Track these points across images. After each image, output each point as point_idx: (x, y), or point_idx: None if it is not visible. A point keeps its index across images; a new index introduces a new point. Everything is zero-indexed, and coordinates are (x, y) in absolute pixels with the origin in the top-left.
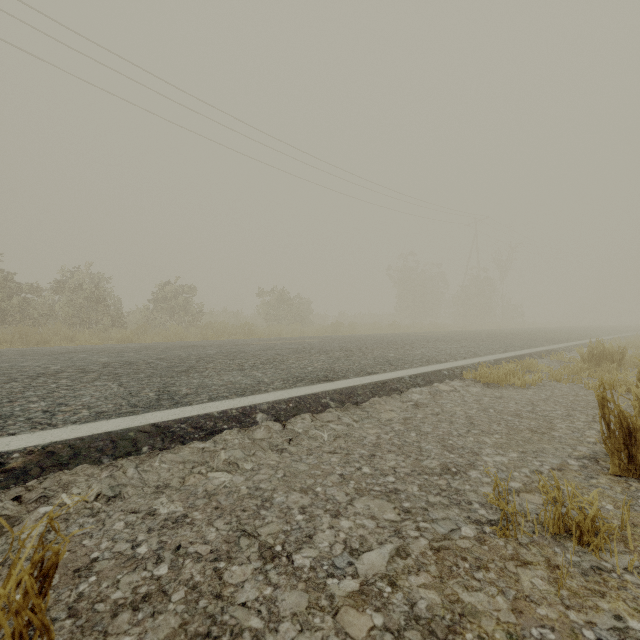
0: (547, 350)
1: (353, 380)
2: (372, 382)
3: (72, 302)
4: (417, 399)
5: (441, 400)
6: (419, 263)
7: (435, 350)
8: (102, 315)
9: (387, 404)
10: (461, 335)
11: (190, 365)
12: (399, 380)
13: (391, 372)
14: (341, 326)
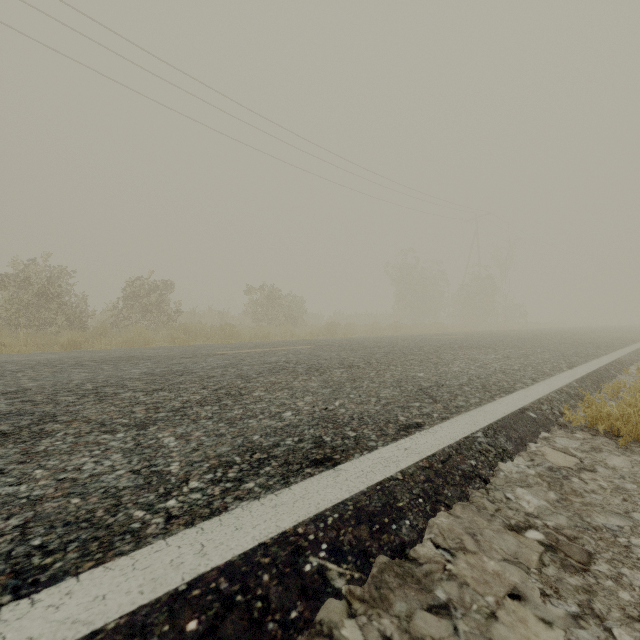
0: (616, 361)
1: (379, 457)
2: (422, 461)
3: (17, 299)
4: (538, 513)
5: (597, 516)
6: (418, 260)
7: (476, 364)
8: (56, 314)
9: (482, 549)
10: (483, 338)
11: (50, 411)
12: (470, 446)
13: (445, 422)
14: (337, 327)
